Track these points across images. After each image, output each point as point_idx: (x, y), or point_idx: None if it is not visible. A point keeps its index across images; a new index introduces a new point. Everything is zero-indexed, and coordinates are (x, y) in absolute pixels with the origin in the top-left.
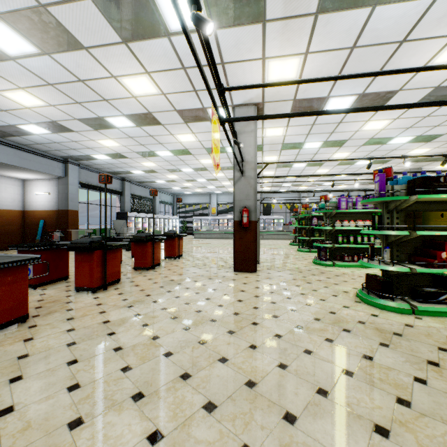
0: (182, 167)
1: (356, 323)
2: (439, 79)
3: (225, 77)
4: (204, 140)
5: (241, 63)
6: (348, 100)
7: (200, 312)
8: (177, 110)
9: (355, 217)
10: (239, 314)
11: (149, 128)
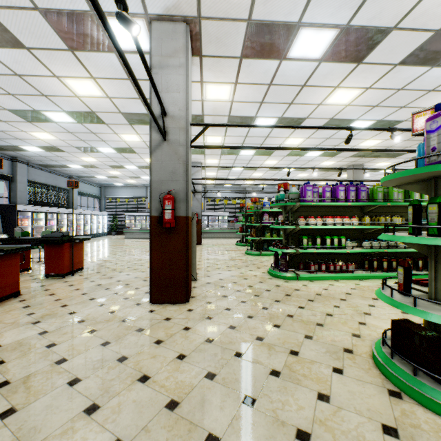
0: (98, 144)
1: None
2: None
3: None
4: (116, 95)
5: None
6: (323, 39)
7: None
8: (40, 10)
9: (321, 212)
10: None
11: (3, 53)
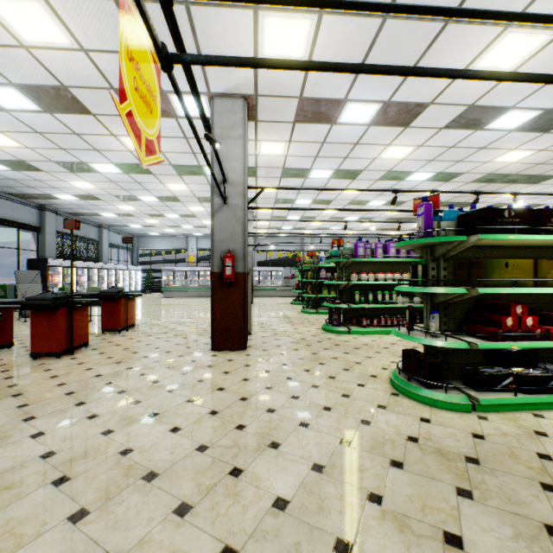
0: (140, 193)
1: (406, 443)
2: (476, 94)
3: (194, 34)
4: (169, 150)
5: (218, 9)
6: (369, 110)
7: (127, 454)
8: (115, 89)
9: (374, 268)
10: (207, 449)
11: (69, 117)
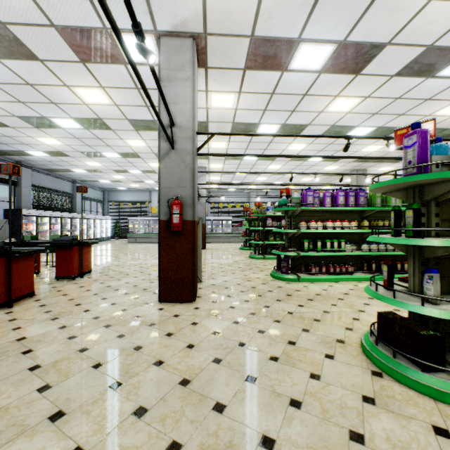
0: (103, 149)
1: None
2: (439, 30)
3: None
4: (123, 103)
5: None
6: (322, 53)
7: None
8: (56, 27)
9: (322, 217)
10: None
11: (17, 64)
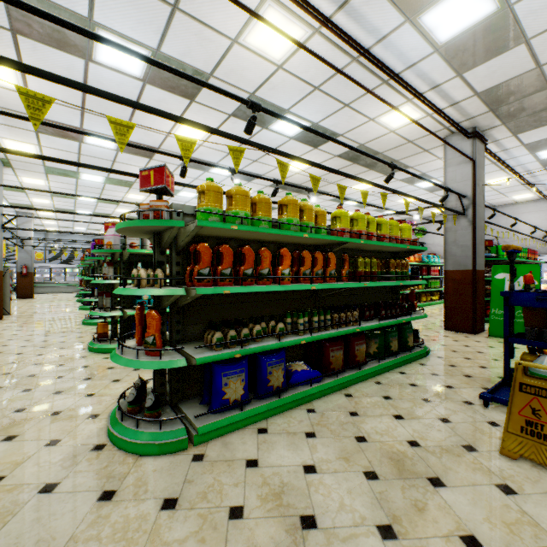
0: None
1: (60, 333)
2: None
3: None
4: None
5: None
6: (99, 178)
7: None
8: None
9: None
10: None
11: None
